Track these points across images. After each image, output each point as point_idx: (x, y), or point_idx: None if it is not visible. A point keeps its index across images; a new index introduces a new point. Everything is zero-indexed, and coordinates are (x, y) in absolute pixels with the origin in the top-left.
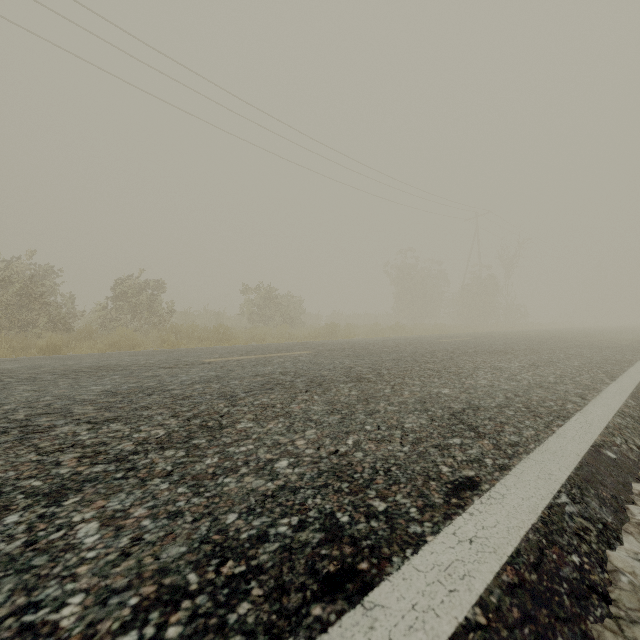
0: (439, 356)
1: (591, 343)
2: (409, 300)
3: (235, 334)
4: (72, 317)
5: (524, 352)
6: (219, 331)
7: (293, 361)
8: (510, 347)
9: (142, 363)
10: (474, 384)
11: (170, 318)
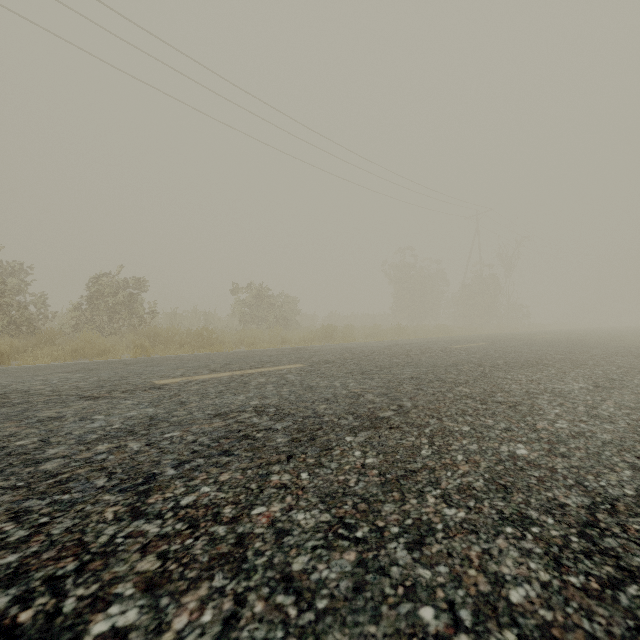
0: (468, 372)
1: (626, 349)
2: (408, 300)
3: (222, 338)
4: (42, 318)
5: (565, 364)
6: (202, 335)
7: (278, 383)
8: (542, 356)
9: (65, 388)
10: (553, 430)
11: (155, 319)
